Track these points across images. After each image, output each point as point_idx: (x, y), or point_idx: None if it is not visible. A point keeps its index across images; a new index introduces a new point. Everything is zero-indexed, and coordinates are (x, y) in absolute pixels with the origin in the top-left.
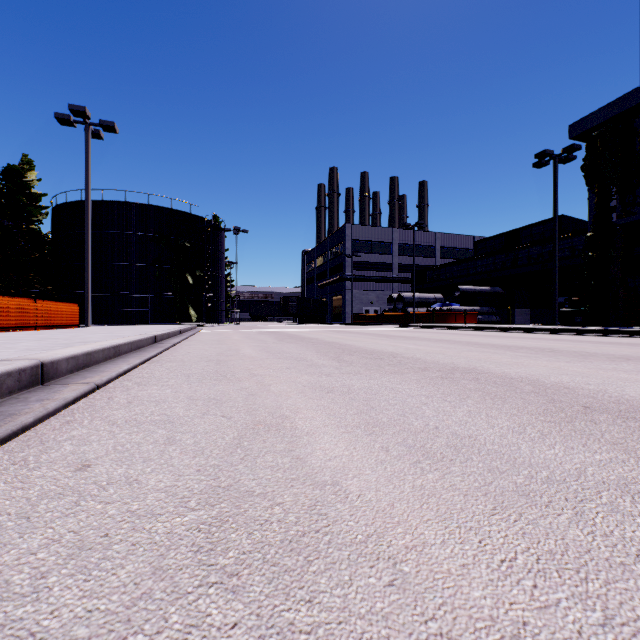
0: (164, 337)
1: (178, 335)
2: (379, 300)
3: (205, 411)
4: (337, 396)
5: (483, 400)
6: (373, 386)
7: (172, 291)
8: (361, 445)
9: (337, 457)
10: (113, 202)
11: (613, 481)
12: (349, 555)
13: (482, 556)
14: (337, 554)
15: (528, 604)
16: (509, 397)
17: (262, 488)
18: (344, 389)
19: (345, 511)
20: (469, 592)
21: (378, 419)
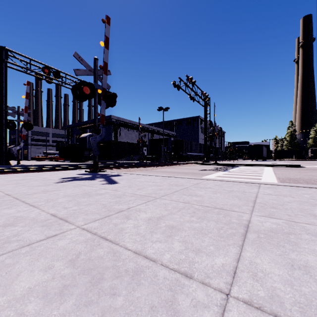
0: None
1: None
2: None
3: None
4: None
5: None
6: None
7: None
8: None
9: None
10: None
11: None
12: None
13: None
14: None
15: None
16: None
17: None
18: None
19: None
20: None
21: None
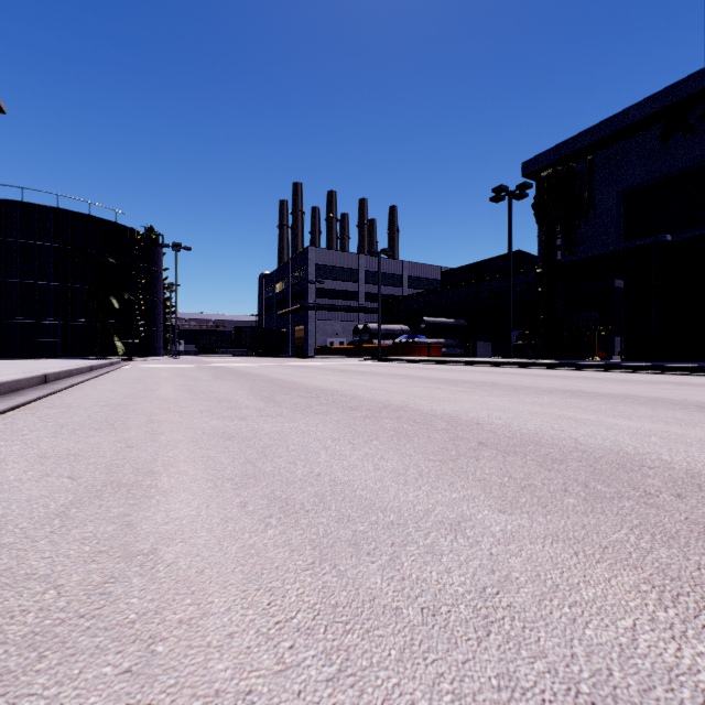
0: (62, 376)
1: (87, 372)
2: (345, 331)
3: (49, 472)
4: (234, 444)
5: (389, 441)
6: (285, 430)
7: (91, 317)
8: (218, 502)
9: (178, 519)
10: (5, 201)
11: (450, 520)
12: (101, 641)
13: (259, 620)
14: (87, 642)
15: (269, 669)
16: (417, 436)
17: (50, 568)
18: (249, 435)
19: (138, 586)
20: (214, 665)
21: (261, 469)
